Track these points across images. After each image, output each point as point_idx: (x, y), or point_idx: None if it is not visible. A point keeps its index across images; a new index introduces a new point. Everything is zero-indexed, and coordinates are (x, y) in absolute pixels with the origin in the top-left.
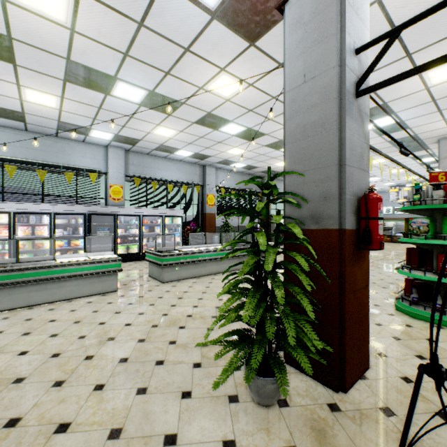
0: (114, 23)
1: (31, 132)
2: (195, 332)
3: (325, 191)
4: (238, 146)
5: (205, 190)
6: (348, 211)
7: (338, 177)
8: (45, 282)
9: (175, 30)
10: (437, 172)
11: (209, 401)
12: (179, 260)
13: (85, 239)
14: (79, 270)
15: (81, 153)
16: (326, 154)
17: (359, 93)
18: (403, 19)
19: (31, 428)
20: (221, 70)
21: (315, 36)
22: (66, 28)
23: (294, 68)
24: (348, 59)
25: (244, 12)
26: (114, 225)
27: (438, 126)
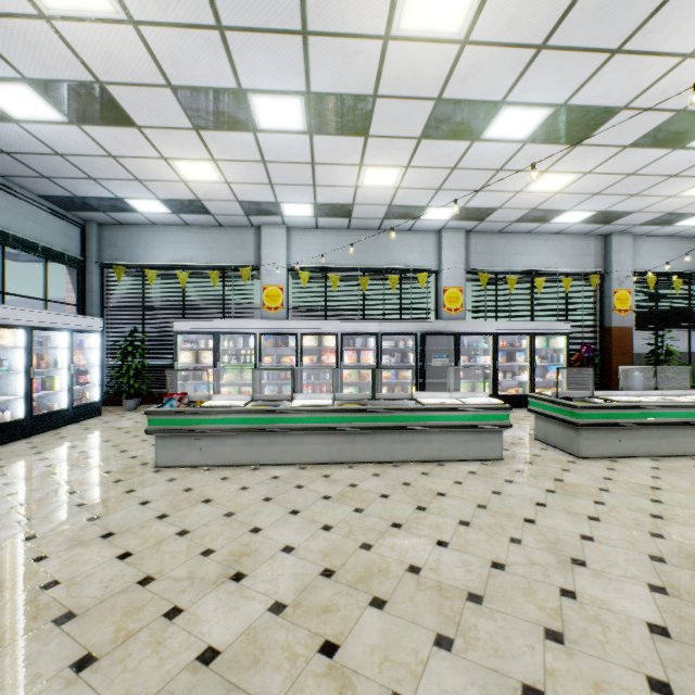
0: None
1: (351, 230)
2: None
3: None
4: None
5: (609, 282)
6: None
7: None
8: (409, 431)
9: None
10: None
11: None
12: (612, 418)
13: (416, 370)
14: (450, 419)
15: (406, 247)
16: None
17: None
18: None
19: None
20: None
21: None
22: (455, 43)
23: None
24: None
25: None
26: (455, 350)
27: None
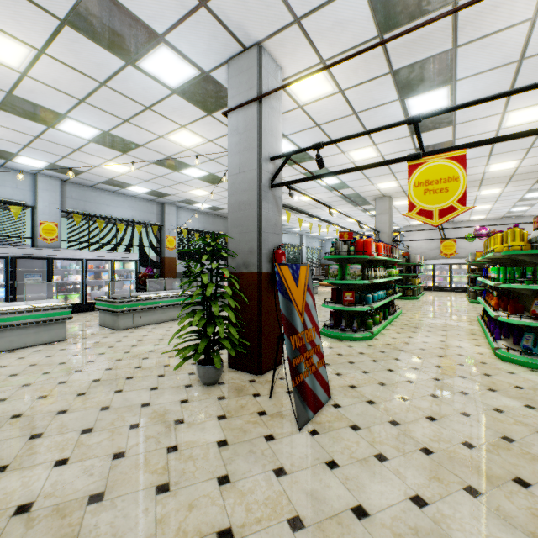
0: (74, 78)
1: None
2: (158, 360)
3: (251, 247)
4: (201, 188)
5: (164, 231)
6: (264, 261)
7: (258, 239)
8: None
9: (138, 94)
10: (344, 232)
11: (172, 389)
12: (137, 306)
13: (7, 288)
14: (22, 319)
15: None
16: (251, 223)
17: (272, 186)
18: (320, 120)
19: (36, 415)
20: (181, 126)
21: (246, 145)
22: (16, 71)
23: (234, 160)
24: (264, 165)
25: (201, 94)
26: (48, 271)
27: (371, 188)
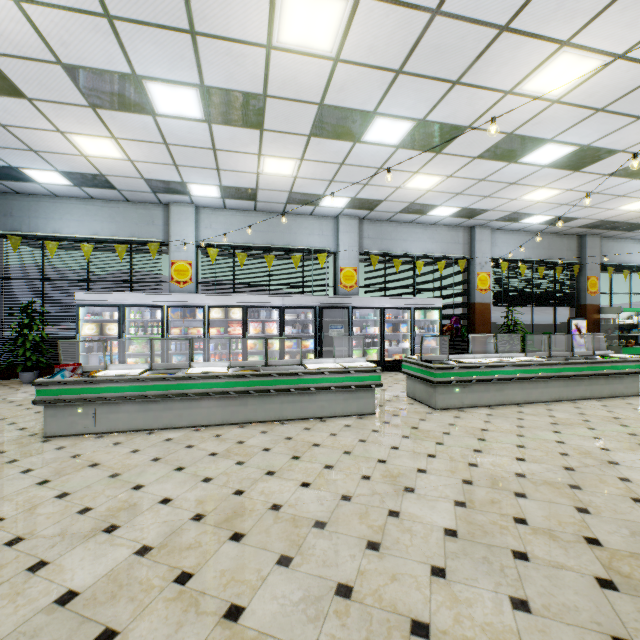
0: (394, 27)
1: (258, 212)
2: (552, 509)
3: None
4: (547, 184)
5: (473, 266)
6: None
7: None
8: (296, 393)
9: None
10: None
11: None
12: (461, 376)
13: (315, 340)
14: (331, 381)
15: (308, 230)
16: None
17: None
18: None
19: (373, 610)
20: (560, 46)
21: None
22: (328, 59)
23: None
24: None
25: None
26: (348, 322)
27: None
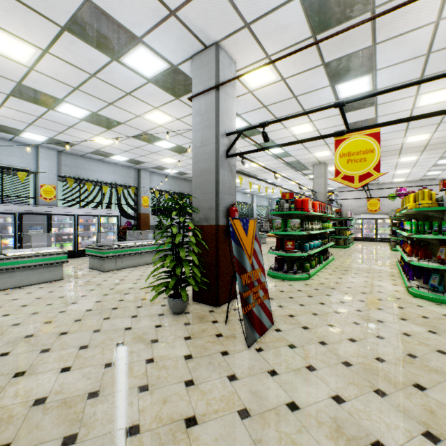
0: (70, 71)
1: None
2: (136, 295)
3: (210, 205)
4: (170, 156)
5: (140, 192)
6: (221, 216)
7: (216, 199)
8: None
9: (120, 83)
10: (286, 192)
11: (148, 317)
12: (119, 252)
13: (15, 238)
14: (29, 262)
15: (7, 151)
16: (211, 186)
17: (227, 156)
18: (267, 102)
19: (44, 336)
20: (155, 108)
21: (206, 123)
22: (25, 66)
23: (197, 136)
24: (221, 139)
25: (171, 83)
26: (48, 224)
27: (309, 156)
